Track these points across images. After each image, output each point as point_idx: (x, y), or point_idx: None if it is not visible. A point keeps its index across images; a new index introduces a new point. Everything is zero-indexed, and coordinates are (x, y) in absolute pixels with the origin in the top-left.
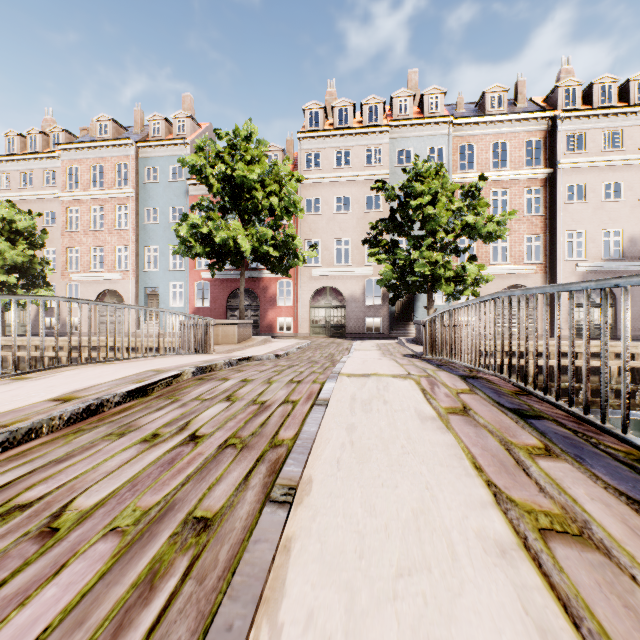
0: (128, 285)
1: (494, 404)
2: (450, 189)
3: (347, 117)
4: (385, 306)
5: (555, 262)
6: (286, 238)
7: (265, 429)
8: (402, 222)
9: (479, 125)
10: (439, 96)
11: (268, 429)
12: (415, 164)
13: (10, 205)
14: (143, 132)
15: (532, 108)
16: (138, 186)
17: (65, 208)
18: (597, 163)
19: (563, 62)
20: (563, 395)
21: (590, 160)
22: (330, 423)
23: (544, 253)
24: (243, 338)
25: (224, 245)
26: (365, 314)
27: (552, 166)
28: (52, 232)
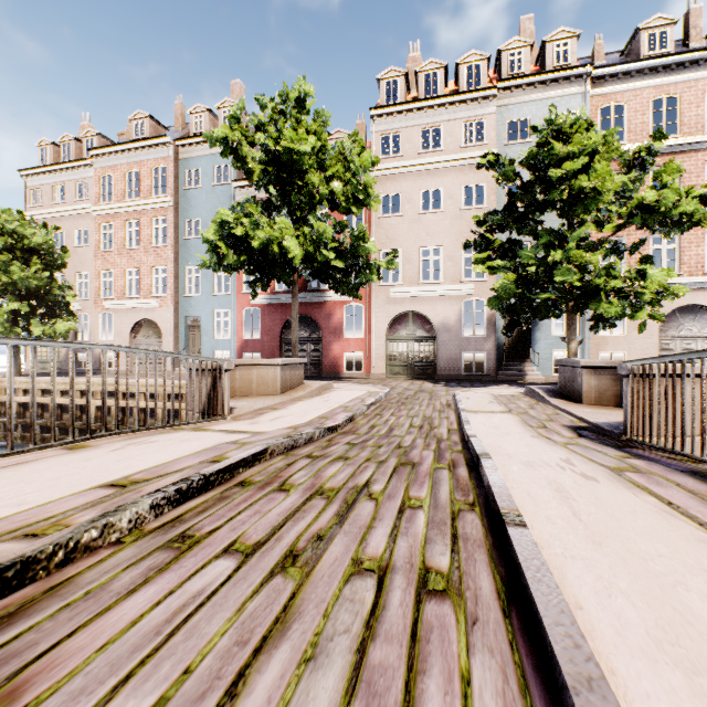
0: (166, 314)
1: None
2: (614, 149)
3: (437, 84)
4: (490, 337)
5: None
6: (354, 241)
7: None
8: (525, 212)
9: (632, 75)
10: (569, 41)
11: None
12: (549, 120)
13: (21, 217)
14: (185, 130)
15: None
16: (177, 194)
17: (98, 224)
18: None
19: None
20: None
21: None
22: None
23: None
24: (290, 385)
25: (266, 252)
26: (462, 348)
27: None
28: (84, 253)
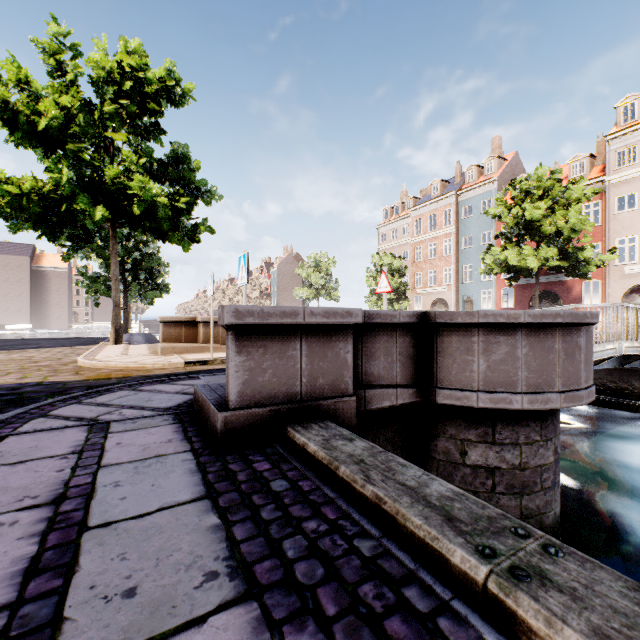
0: (451, 294)
1: None
2: None
3: None
4: None
5: None
6: (575, 250)
7: None
8: None
9: None
10: None
11: None
12: None
13: (391, 256)
14: (461, 181)
15: None
16: (457, 223)
17: (413, 248)
18: None
19: None
20: None
21: None
22: None
23: None
24: None
25: (517, 265)
26: None
27: None
28: (406, 264)
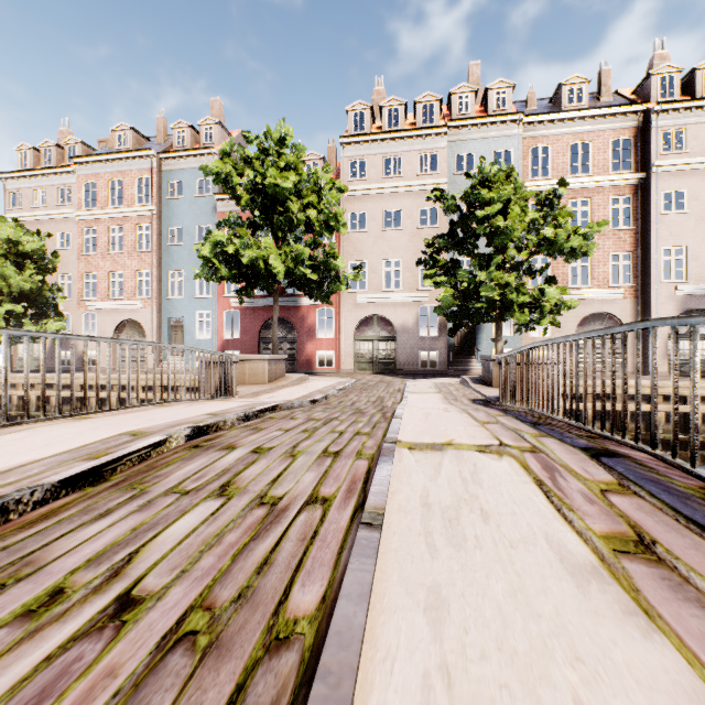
0: (149, 314)
1: (690, 526)
2: (524, 196)
3: (398, 118)
4: (442, 338)
5: (648, 285)
6: (326, 258)
7: (266, 580)
8: (464, 238)
9: (555, 123)
10: (506, 90)
11: (271, 580)
12: (480, 168)
13: (16, 225)
14: (167, 142)
15: (619, 102)
16: (161, 203)
17: (81, 229)
18: (701, 165)
19: (656, 46)
20: (667, 448)
21: (692, 161)
22: (390, 584)
23: (634, 274)
24: (275, 376)
25: (253, 267)
26: (419, 347)
27: (644, 170)
28: (67, 256)
